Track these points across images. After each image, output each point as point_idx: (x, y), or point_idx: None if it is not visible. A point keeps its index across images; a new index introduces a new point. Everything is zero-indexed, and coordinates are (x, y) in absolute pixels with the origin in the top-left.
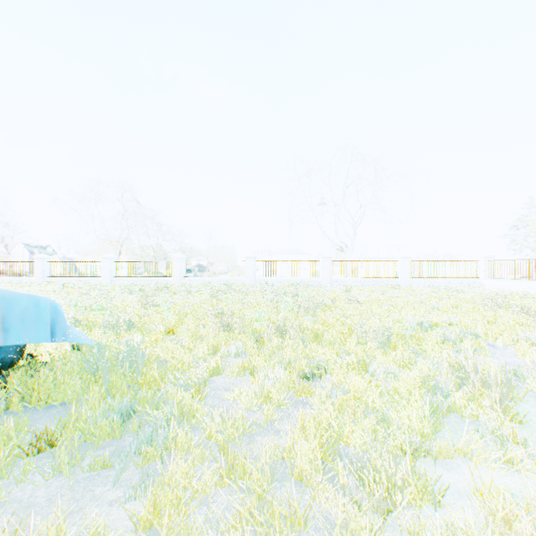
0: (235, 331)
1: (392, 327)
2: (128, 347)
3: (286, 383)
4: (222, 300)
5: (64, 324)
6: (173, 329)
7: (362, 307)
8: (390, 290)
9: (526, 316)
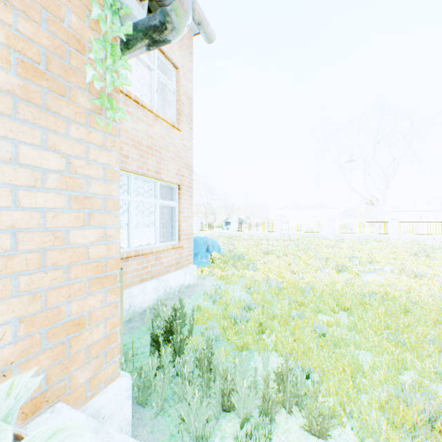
0: (269, 254)
1: (328, 255)
2: (241, 254)
3: (284, 265)
4: (262, 244)
5: (220, 248)
6: (246, 253)
7: (334, 250)
8: (373, 242)
9: (416, 257)
